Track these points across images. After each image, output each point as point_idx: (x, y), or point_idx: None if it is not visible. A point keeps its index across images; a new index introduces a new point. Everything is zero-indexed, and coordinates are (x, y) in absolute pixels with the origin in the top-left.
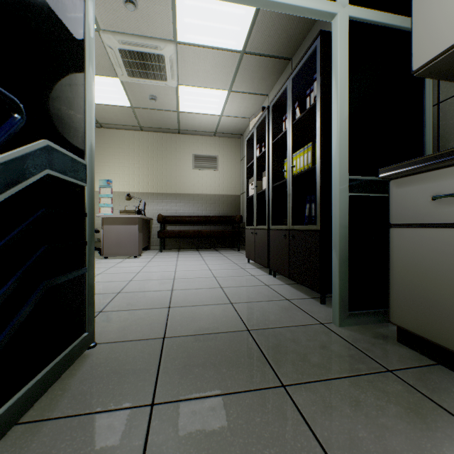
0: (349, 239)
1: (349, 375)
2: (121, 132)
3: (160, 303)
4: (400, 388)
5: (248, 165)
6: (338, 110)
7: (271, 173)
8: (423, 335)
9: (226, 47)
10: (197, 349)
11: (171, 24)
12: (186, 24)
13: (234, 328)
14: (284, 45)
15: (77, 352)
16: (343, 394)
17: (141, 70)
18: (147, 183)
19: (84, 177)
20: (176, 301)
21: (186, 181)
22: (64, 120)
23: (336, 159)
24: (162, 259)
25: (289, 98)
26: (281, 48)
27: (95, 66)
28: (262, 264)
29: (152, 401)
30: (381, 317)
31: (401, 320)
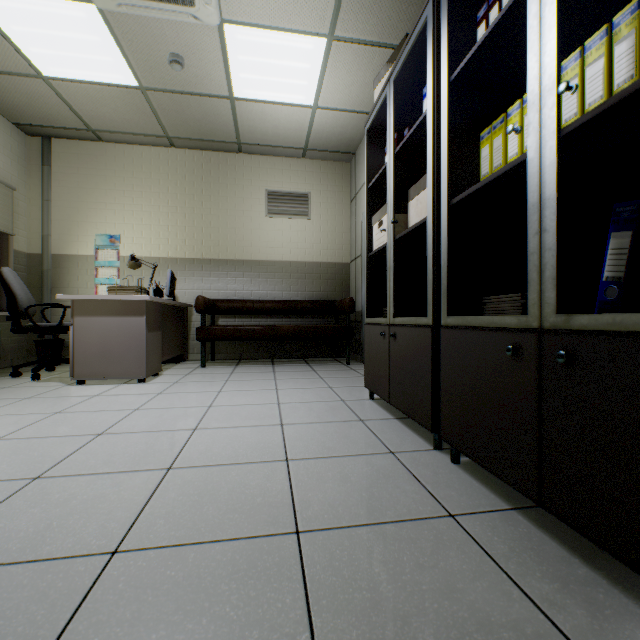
0: None
1: None
2: (136, 149)
3: None
4: None
5: (371, 183)
6: None
7: (446, 167)
8: None
9: None
10: None
11: None
12: None
13: None
14: None
15: None
16: None
17: None
18: (183, 241)
19: None
20: None
21: (254, 237)
22: None
23: None
24: (193, 385)
25: None
26: None
27: None
28: (412, 417)
29: None
30: None
31: None
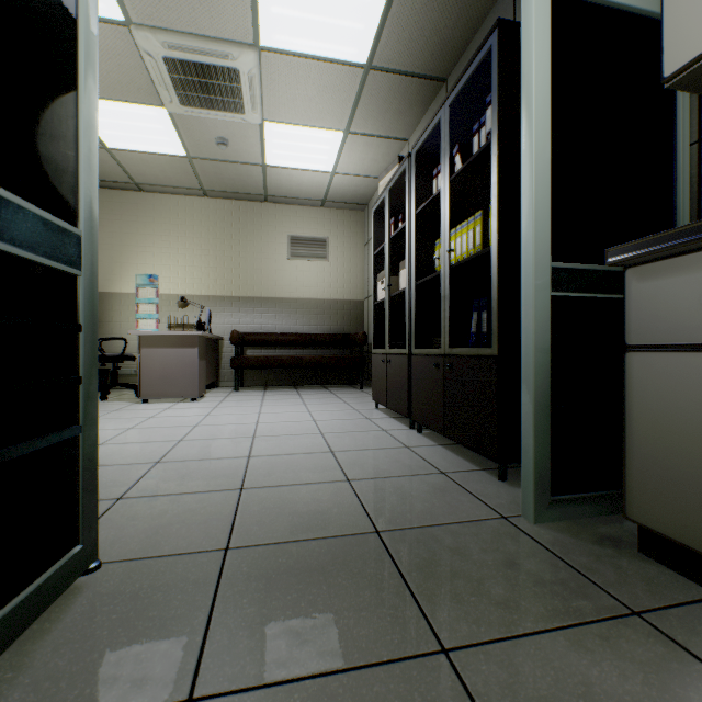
0: (551, 371)
1: (564, 624)
2: (173, 198)
3: (227, 481)
4: (662, 652)
5: (376, 251)
6: (532, 148)
7: (414, 262)
8: (692, 545)
9: (341, 58)
10: (285, 572)
11: (249, 16)
12: (275, 17)
13: (352, 527)
14: (435, 55)
15: (58, 584)
16: (559, 667)
17: (202, 95)
18: (215, 280)
19: (75, 258)
20: (255, 476)
21: (278, 277)
22: (29, 148)
23: (529, 233)
24: (238, 403)
25: (444, 138)
26: (430, 61)
27: (125, 86)
28: (398, 412)
29: (190, 693)
30: (606, 505)
31: (648, 515)
